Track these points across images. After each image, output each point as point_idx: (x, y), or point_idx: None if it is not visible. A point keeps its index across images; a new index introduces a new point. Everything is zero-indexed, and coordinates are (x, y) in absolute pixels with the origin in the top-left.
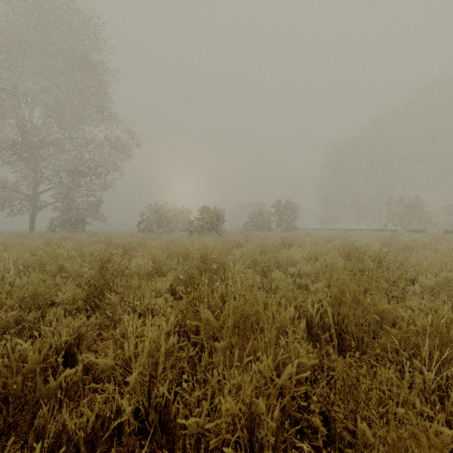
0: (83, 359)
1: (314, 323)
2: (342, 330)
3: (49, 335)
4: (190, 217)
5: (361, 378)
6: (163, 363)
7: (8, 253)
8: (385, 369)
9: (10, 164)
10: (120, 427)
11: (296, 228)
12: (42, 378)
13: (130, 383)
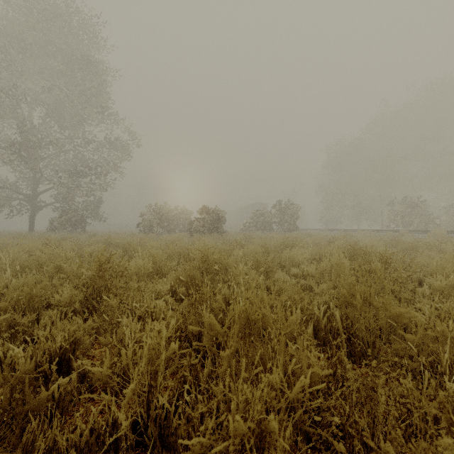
0: (78, 366)
1: (321, 326)
2: (351, 334)
3: (43, 340)
4: (190, 217)
5: (379, 389)
6: (164, 371)
7: (5, 254)
8: (405, 380)
9: (9, 164)
10: (117, 441)
11: (297, 228)
12: (32, 389)
13: (127, 396)
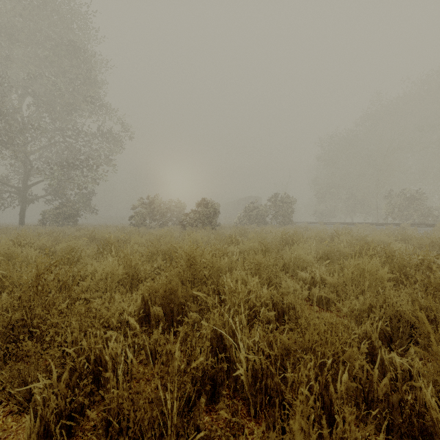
0: None
1: (377, 391)
2: None
3: None
4: (184, 211)
5: None
6: None
7: None
8: None
9: None
10: None
11: (292, 221)
12: None
13: None
